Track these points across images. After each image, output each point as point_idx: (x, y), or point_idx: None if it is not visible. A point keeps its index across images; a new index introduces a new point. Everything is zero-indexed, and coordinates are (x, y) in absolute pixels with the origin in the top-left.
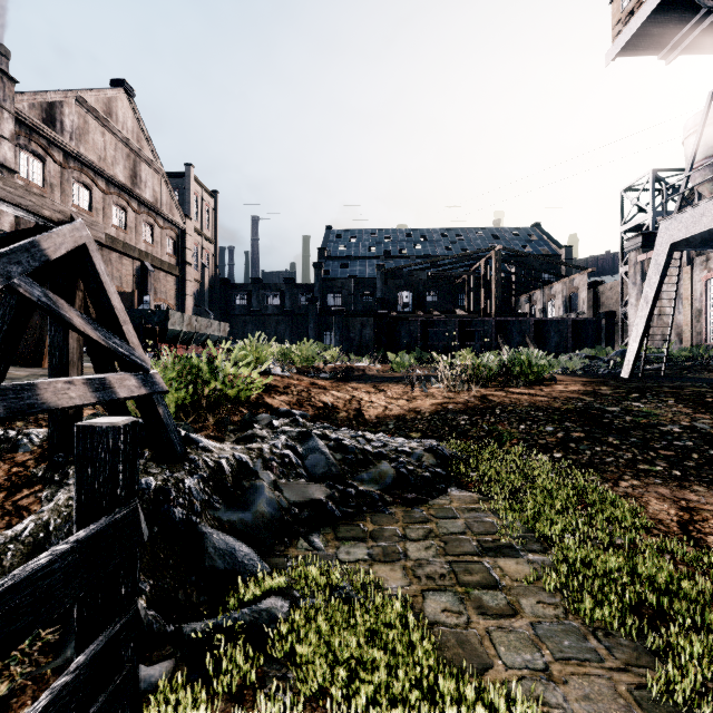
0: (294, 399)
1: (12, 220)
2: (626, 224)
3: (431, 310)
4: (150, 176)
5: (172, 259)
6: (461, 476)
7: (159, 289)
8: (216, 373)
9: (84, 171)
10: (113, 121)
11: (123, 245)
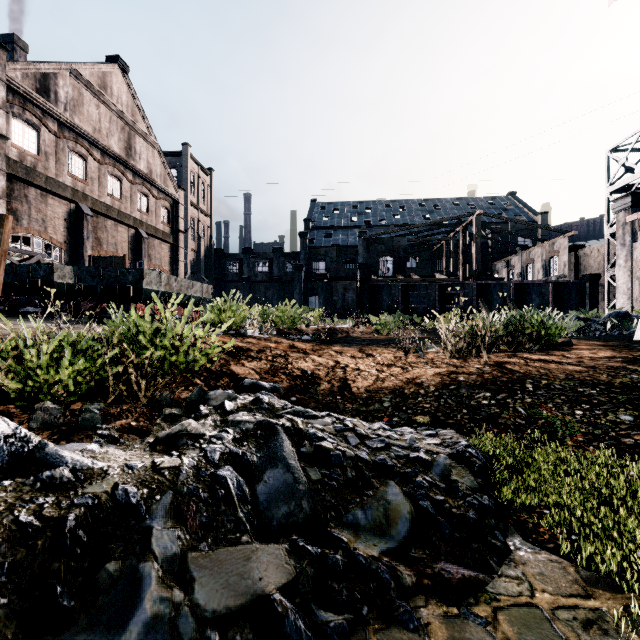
0: (267, 366)
1: (4, 184)
2: (613, 185)
3: (411, 274)
4: (145, 149)
5: (166, 227)
6: (516, 504)
7: (154, 255)
8: (163, 335)
9: (79, 141)
10: (107, 95)
11: (118, 213)
